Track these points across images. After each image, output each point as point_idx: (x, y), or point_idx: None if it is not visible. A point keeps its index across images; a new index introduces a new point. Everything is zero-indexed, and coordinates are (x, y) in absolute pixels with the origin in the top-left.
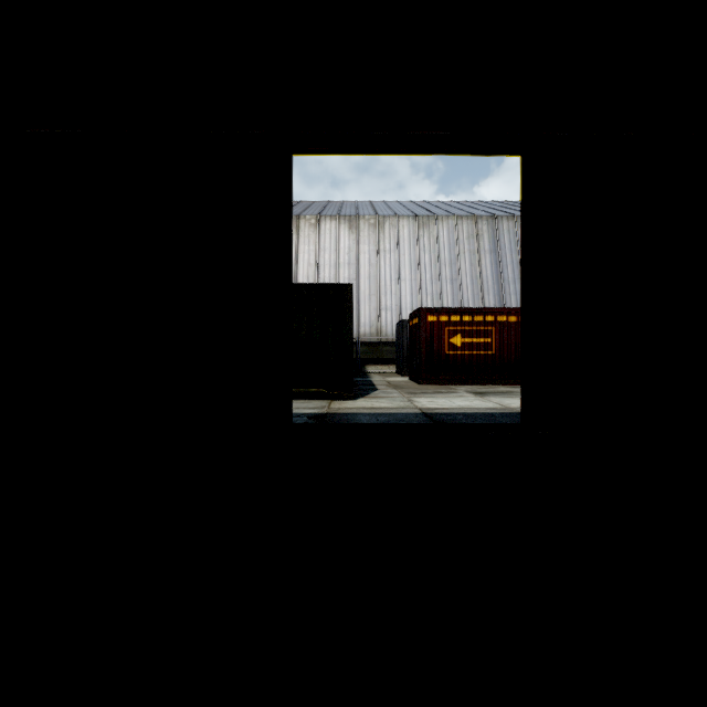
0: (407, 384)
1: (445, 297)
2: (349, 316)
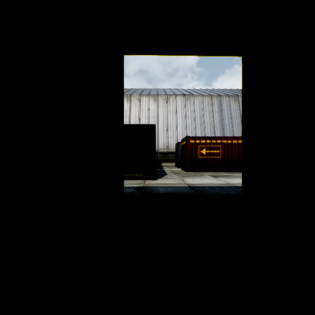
0: (180, 172)
1: (197, 132)
2: (154, 140)
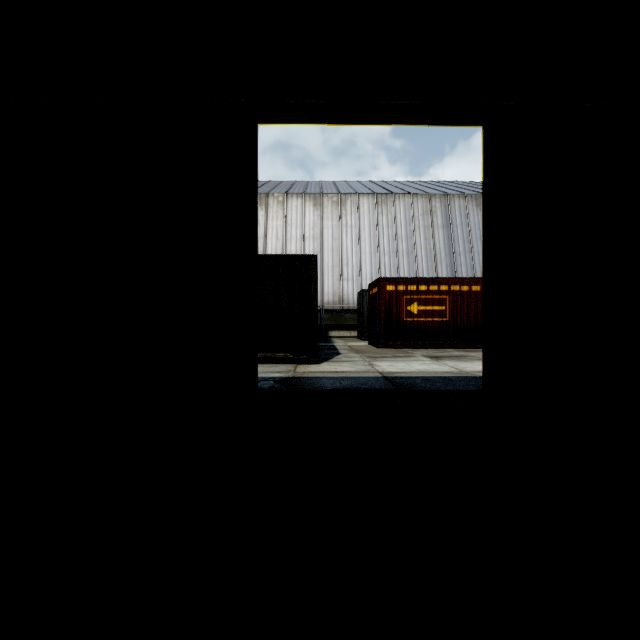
0: (367, 349)
1: (402, 269)
2: (314, 285)
